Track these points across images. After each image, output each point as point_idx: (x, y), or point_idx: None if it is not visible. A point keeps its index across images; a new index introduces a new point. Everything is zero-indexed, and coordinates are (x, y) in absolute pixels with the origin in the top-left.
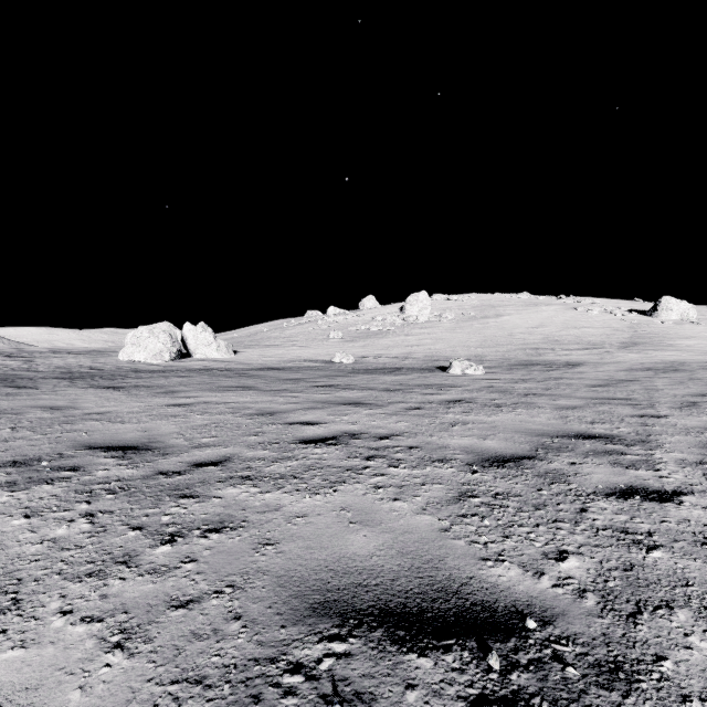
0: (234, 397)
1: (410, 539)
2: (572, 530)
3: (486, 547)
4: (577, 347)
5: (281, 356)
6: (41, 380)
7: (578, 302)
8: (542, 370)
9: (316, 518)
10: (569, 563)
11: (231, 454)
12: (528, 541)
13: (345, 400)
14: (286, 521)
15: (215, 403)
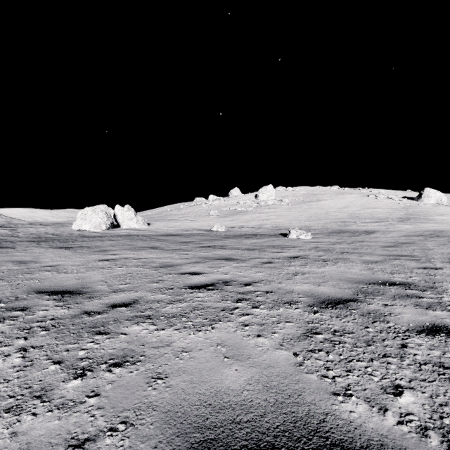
0: (145, 254)
1: (272, 373)
2: (400, 365)
3: (334, 381)
4: (370, 221)
5: (178, 226)
6: (18, 242)
7: (370, 191)
8: (350, 236)
9: (198, 353)
10: (405, 398)
11: (138, 297)
12: (367, 376)
13: (220, 256)
14: (175, 356)
15: (132, 259)
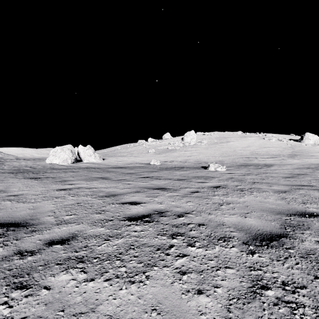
0: (96, 184)
1: None
2: None
3: None
4: (267, 156)
5: (125, 161)
6: (0, 174)
7: (264, 135)
8: (255, 168)
9: None
10: None
11: (78, 231)
12: None
13: (156, 186)
14: None
15: (84, 188)
